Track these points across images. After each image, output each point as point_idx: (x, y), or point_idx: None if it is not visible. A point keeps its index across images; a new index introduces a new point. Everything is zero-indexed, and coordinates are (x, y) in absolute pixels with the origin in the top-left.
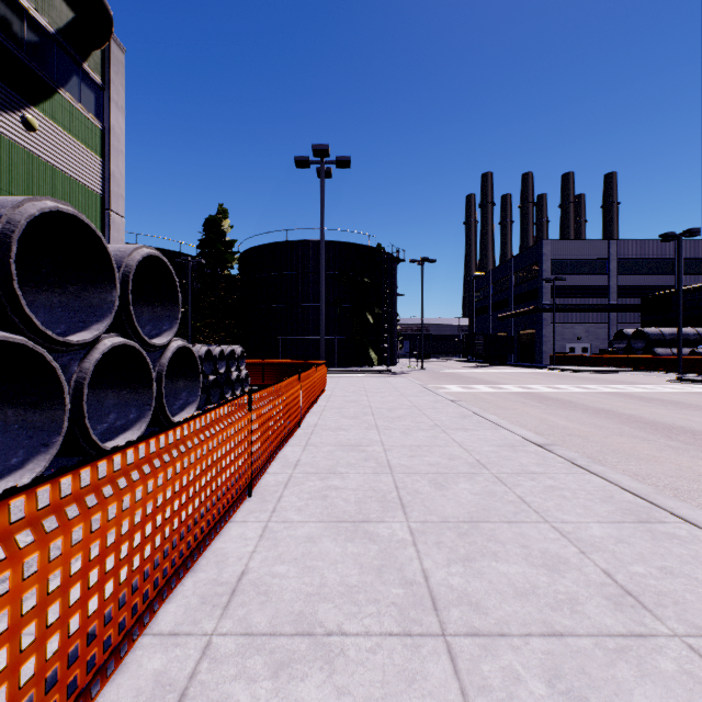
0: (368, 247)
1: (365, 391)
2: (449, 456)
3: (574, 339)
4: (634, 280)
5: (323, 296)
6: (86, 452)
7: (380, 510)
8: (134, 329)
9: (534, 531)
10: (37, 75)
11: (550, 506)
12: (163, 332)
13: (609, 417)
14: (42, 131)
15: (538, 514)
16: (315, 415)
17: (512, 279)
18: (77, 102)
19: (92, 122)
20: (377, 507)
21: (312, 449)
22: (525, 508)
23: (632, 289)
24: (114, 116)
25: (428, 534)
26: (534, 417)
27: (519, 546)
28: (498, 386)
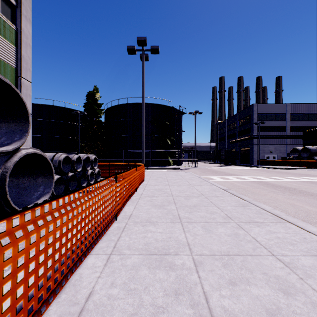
0: (167, 106)
1: (168, 181)
2: (278, 284)
3: (269, 152)
4: (298, 123)
5: (143, 126)
6: None
7: None
8: None
9: None
10: None
11: None
12: (13, 142)
13: None
14: None
15: None
16: (132, 203)
17: (237, 123)
18: None
19: (8, 24)
20: None
21: (115, 261)
22: None
23: (297, 127)
24: (24, 23)
25: None
26: (284, 202)
27: None
28: (240, 177)
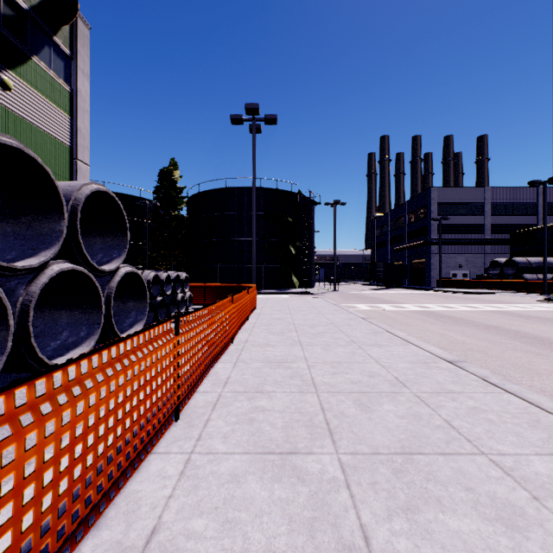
0: (290, 192)
1: (289, 309)
2: (368, 373)
3: (456, 267)
4: (505, 219)
5: (254, 231)
6: (33, 369)
7: (307, 438)
8: (83, 256)
9: (473, 466)
10: (13, 43)
11: (480, 432)
12: (113, 260)
13: (499, 333)
14: (17, 90)
15: (471, 444)
16: (246, 331)
17: (406, 218)
18: (48, 68)
19: (62, 85)
20: (305, 433)
21: (241, 365)
22: (456, 435)
23: (503, 226)
24: (81, 81)
25: (360, 471)
26: (435, 332)
27: (463, 489)
28: (398, 305)
